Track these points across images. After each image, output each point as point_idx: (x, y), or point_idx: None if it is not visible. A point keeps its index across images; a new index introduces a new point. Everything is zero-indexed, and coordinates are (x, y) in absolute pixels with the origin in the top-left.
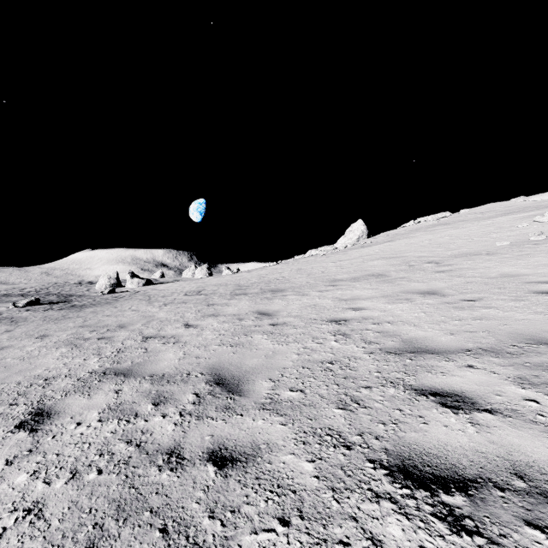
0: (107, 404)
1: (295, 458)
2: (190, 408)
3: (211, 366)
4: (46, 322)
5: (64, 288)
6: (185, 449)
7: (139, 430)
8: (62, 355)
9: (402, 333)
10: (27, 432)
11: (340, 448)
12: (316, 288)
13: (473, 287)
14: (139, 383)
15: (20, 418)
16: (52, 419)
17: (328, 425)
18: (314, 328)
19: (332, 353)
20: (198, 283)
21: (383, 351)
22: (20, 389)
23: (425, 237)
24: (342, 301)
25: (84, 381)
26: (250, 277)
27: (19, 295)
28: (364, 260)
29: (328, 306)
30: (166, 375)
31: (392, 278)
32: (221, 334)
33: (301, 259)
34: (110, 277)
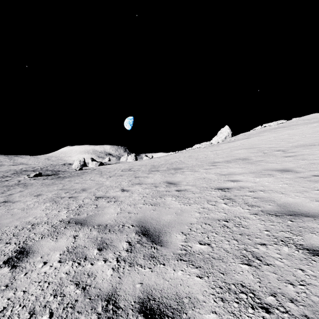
0: (67, 247)
1: (218, 318)
2: (124, 255)
3: (139, 220)
4: (42, 186)
5: (56, 167)
6: (120, 296)
7: (86, 272)
8: (46, 208)
9: (275, 199)
10: (9, 268)
11: (258, 310)
12: (202, 167)
13: (317, 166)
14: (90, 230)
15: (9, 255)
16: (29, 257)
17: (239, 282)
18: (207, 193)
19: (225, 213)
20: (129, 164)
21: (265, 213)
22: (15, 231)
23: (271, 135)
24: (222, 176)
25: (55, 227)
26: (160, 161)
27: (31, 171)
28: (231, 150)
29: (213, 179)
30: (108, 225)
31: (253, 161)
32: (144, 196)
33: (190, 150)
34: (80, 161)
